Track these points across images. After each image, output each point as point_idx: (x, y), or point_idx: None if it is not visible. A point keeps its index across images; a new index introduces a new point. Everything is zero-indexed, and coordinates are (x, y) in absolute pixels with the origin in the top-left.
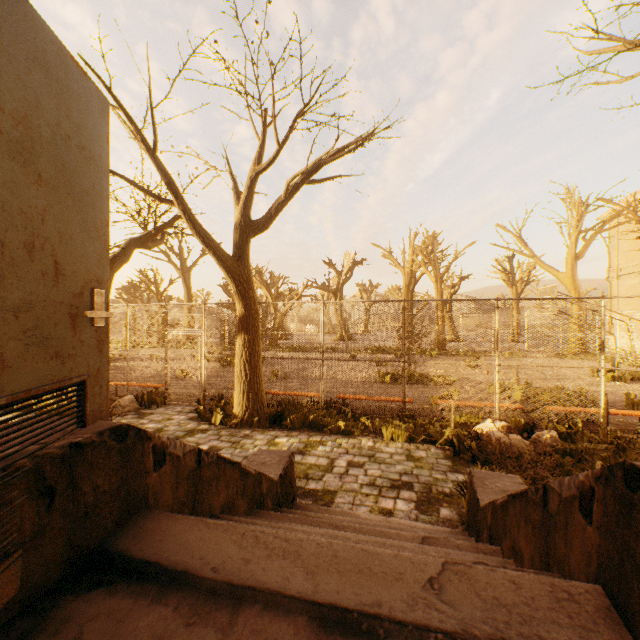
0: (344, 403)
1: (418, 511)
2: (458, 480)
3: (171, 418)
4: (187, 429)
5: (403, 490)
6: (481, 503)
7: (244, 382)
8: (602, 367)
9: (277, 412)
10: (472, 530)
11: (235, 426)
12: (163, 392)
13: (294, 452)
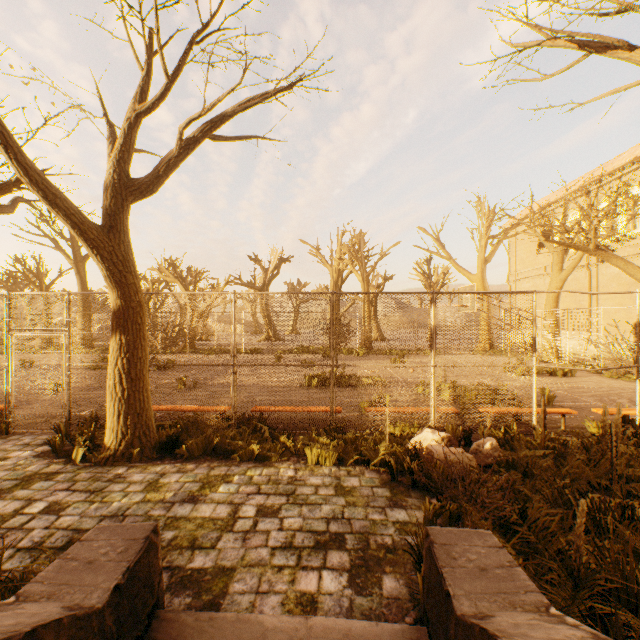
0: (262, 417)
1: (353, 590)
2: (401, 520)
3: (6, 457)
4: (23, 475)
5: (332, 550)
6: (456, 606)
7: (120, 400)
8: (534, 365)
9: (170, 437)
10: (436, 635)
11: (105, 462)
12: (5, 417)
13: (182, 500)
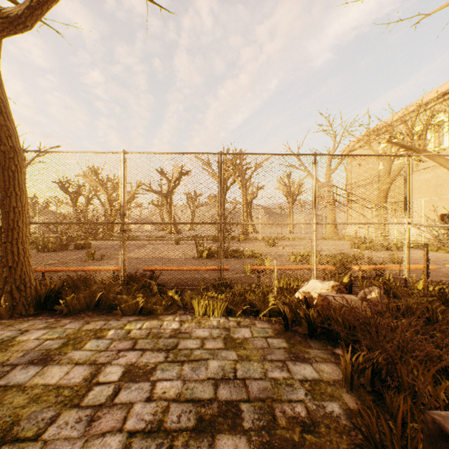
0: (153, 276)
1: None
2: (309, 378)
3: None
4: None
5: (221, 435)
6: None
7: None
8: (405, 222)
9: (49, 293)
10: None
11: None
12: None
13: (30, 361)
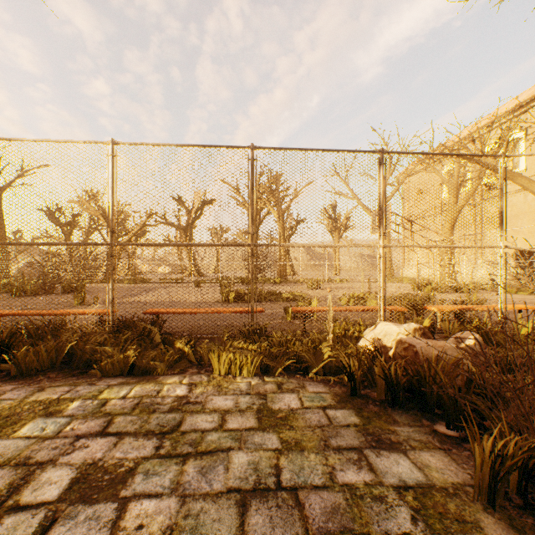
0: (156, 321)
1: None
2: (410, 483)
3: None
4: None
5: None
6: None
7: None
8: (501, 246)
9: None
10: None
11: None
12: None
13: None
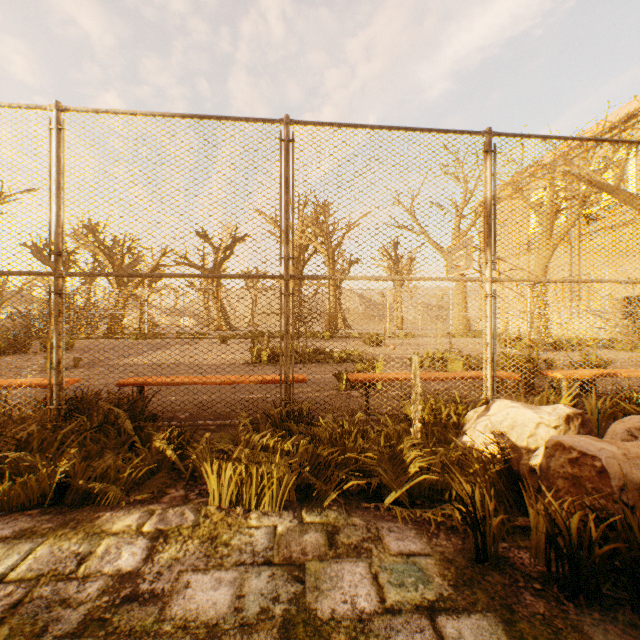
0: (138, 397)
1: None
2: None
3: None
4: None
5: None
6: None
7: None
8: None
9: None
10: None
11: None
12: None
13: None
